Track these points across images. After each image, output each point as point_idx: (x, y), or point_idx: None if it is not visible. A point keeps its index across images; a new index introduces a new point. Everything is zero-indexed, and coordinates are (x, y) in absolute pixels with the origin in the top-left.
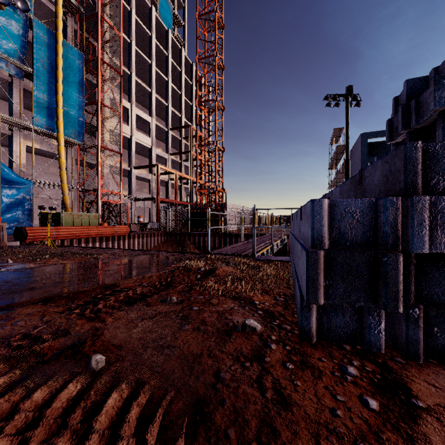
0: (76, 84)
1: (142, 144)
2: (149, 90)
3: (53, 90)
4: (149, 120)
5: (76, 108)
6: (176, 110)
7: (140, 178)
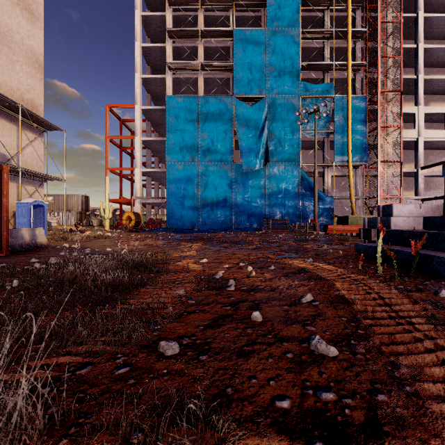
0: (361, 122)
1: (433, 140)
2: (444, 78)
3: (345, 135)
4: (443, 111)
5: (361, 139)
6: None
7: (433, 175)
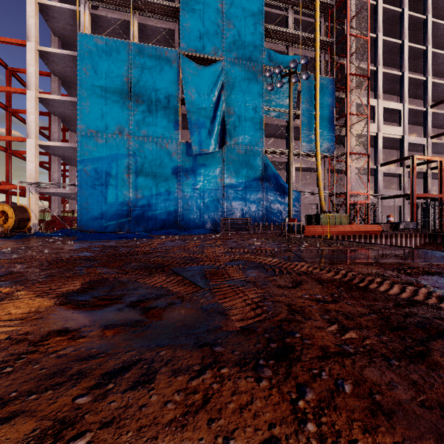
0: (328, 106)
1: (390, 137)
2: (399, 74)
3: (313, 120)
4: (399, 108)
5: (328, 127)
6: (438, 78)
7: (386, 174)
